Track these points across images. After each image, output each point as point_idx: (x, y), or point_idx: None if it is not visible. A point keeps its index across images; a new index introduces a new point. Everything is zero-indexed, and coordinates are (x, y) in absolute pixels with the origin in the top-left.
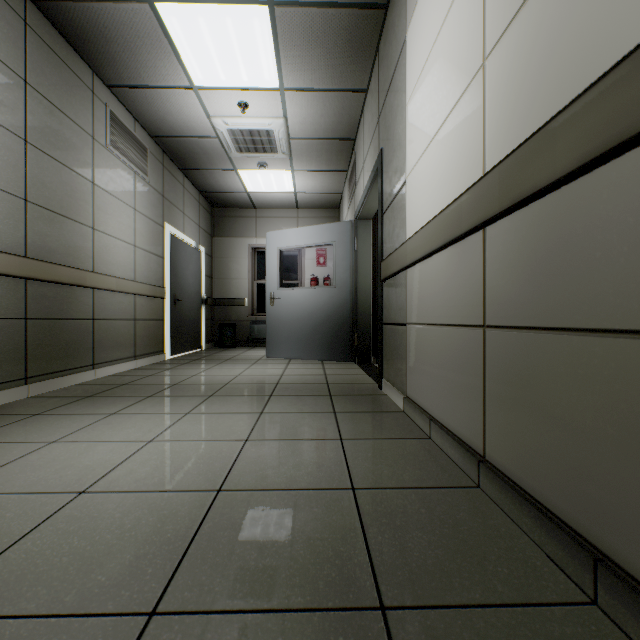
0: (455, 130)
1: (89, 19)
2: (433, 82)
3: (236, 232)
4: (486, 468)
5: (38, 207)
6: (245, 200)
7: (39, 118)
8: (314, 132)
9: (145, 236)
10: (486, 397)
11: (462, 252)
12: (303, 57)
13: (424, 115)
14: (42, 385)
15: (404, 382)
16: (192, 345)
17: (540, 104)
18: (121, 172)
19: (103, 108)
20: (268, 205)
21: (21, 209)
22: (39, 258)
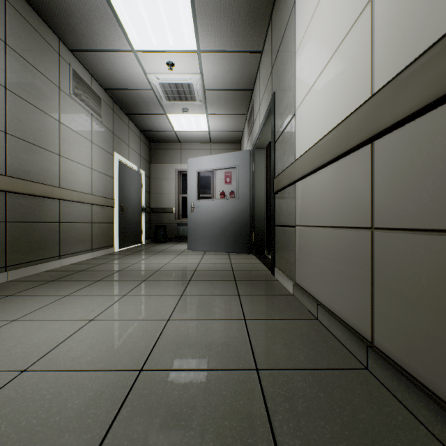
0: (341, 63)
1: None
2: (320, 29)
3: (167, 160)
4: (375, 354)
5: (15, 138)
6: (173, 137)
7: (16, 71)
8: (222, 85)
9: (99, 162)
10: (374, 290)
11: (348, 165)
12: (214, 25)
13: (311, 58)
14: (18, 272)
15: (293, 271)
16: (135, 241)
17: (439, 16)
18: (81, 114)
19: (67, 67)
20: (189, 140)
21: (2, 139)
22: (16, 176)
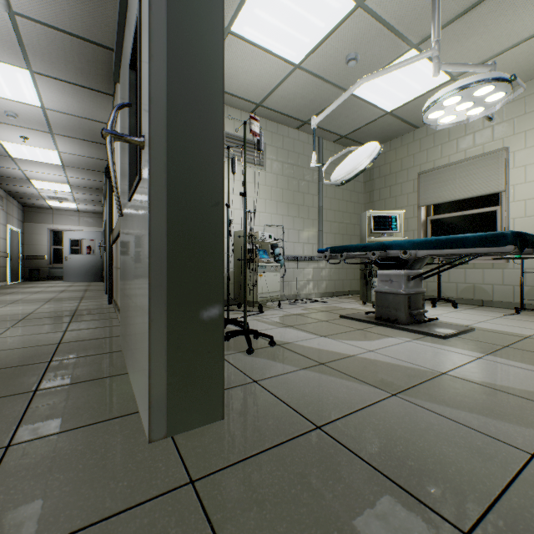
0: None
1: (3, 178)
2: None
3: (40, 221)
4: None
5: None
6: (47, 207)
7: None
8: (86, 199)
9: (3, 232)
10: None
11: None
12: (81, 190)
13: None
14: None
15: None
16: (16, 279)
17: None
18: None
19: None
20: (61, 209)
21: None
22: None
